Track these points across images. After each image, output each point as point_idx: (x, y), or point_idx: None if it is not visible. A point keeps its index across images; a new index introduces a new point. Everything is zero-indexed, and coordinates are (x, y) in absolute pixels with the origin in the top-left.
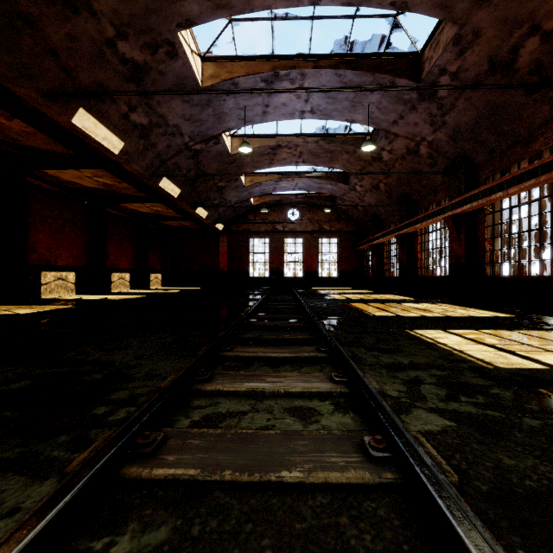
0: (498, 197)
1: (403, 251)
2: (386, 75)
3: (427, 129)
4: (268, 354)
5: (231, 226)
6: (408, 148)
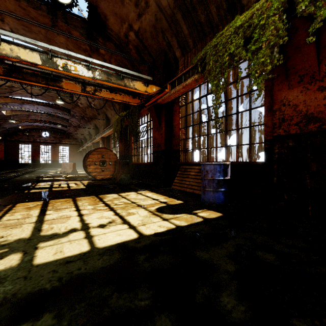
0: (89, 144)
1: (84, 154)
2: (60, 110)
3: (79, 122)
4: (12, 174)
5: (6, 137)
6: (77, 124)
